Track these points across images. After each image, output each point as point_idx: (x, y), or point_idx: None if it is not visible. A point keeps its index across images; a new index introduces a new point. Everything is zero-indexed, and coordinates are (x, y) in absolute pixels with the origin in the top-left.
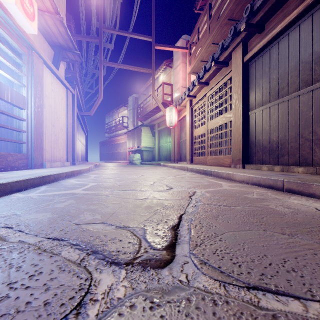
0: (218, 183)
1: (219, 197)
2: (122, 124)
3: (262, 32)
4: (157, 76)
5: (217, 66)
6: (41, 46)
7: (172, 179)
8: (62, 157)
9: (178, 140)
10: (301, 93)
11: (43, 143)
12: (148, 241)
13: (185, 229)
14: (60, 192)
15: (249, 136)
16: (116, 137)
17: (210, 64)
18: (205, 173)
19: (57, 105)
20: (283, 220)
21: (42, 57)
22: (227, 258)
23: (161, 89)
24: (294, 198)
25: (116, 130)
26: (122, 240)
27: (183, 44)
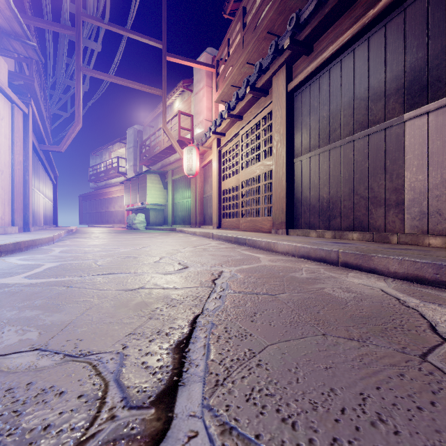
0: (254, 256)
1: (257, 279)
2: (116, 169)
3: (310, 55)
4: (171, 101)
5: (253, 94)
6: None
7: (190, 252)
8: (1, 218)
9: (200, 195)
10: (355, 137)
11: None
12: (123, 386)
13: (200, 346)
14: None
15: (294, 191)
16: (107, 189)
17: (245, 90)
18: (238, 242)
19: None
20: (347, 313)
21: None
22: (272, 409)
23: (177, 121)
24: (353, 275)
25: (108, 178)
26: (66, 392)
27: (208, 60)
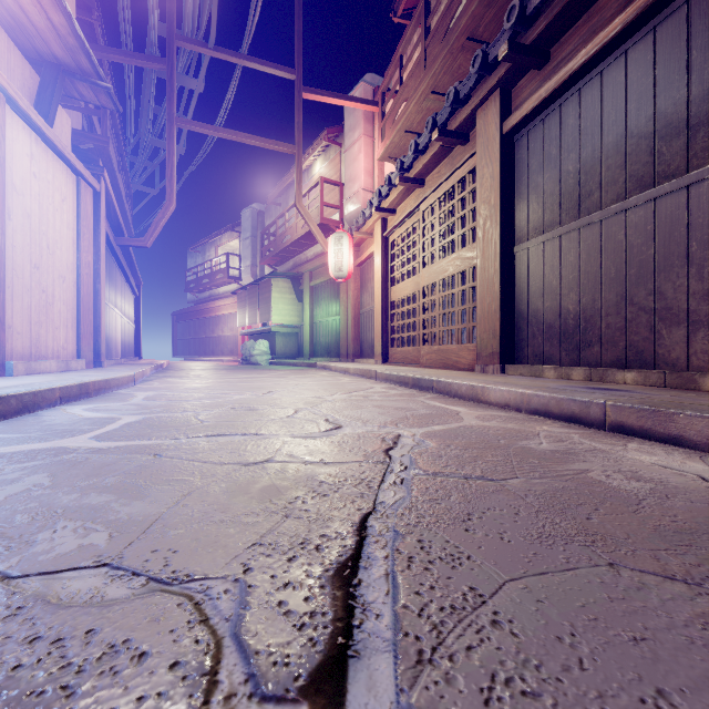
0: (450, 410)
1: (461, 451)
2: (226, 272)
3: (544, 68)
4: (309, 163)
5: (443, 142)
6: (2, 57)
7: (342, 402)
8: (63, 347)
9: (355, 310)
10: (629, 204)
11: (3, 311)
12: (247, 649)
13: (379, 576)
14: (22, 446)
15: (514, 301)
16: (212, 302)
17: (429, 136)
18: (419, 386)
19: (48, 215)
20: (646, 523)
21: (1, 84)
22: None
23: (318, 194)
24: (637, 447)
25: (213, 286)
26: (150, 654)
27: (368, 95)
